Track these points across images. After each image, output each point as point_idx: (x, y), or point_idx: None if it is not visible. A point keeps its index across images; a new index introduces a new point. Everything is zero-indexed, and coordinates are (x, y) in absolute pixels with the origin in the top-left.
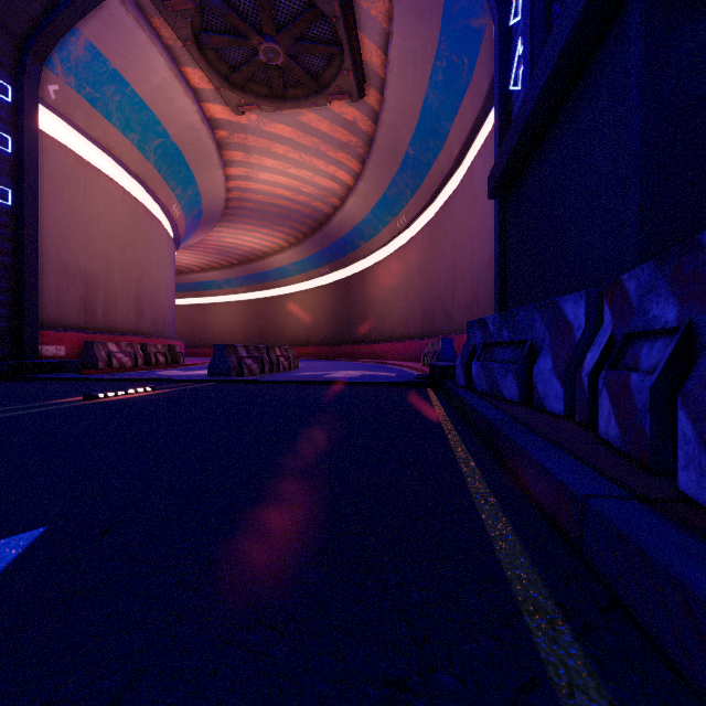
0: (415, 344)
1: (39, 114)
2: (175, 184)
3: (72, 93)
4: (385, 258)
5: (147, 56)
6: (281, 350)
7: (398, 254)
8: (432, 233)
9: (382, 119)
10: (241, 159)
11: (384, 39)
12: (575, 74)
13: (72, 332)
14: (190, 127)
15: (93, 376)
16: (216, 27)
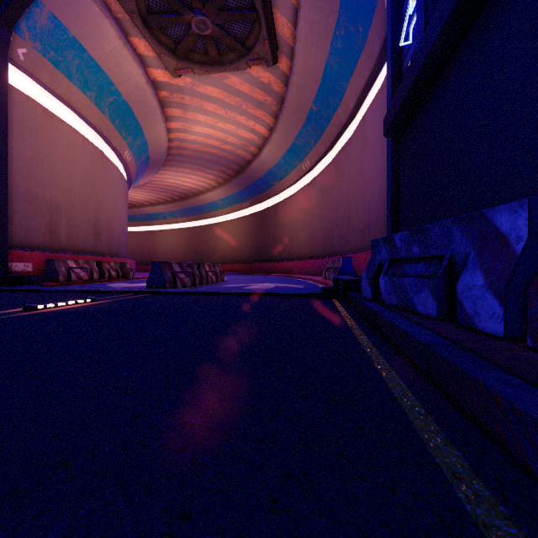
0: (317, 262)
1: (10, 72)
2: (127, 134)
3: (38, 56)
4: (293, 194)
5: (100, 27)
6: (210, 266)
7: (304, 191)
8: (331, 173)
9: (291, 81)
10: (179, 115)
11: (293, 13)
12: (481, 1)
13: (38, 252)
14: (137, 87)
15: (49, 288)
16: (156, 2)
